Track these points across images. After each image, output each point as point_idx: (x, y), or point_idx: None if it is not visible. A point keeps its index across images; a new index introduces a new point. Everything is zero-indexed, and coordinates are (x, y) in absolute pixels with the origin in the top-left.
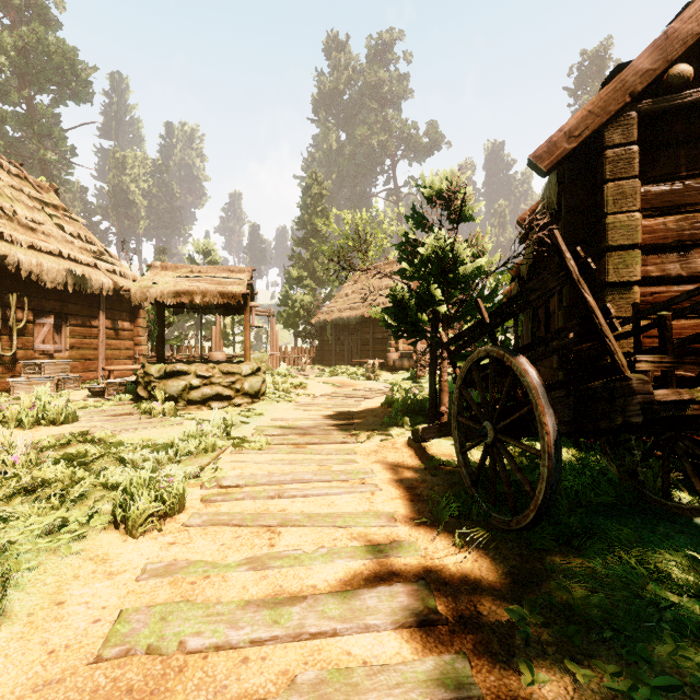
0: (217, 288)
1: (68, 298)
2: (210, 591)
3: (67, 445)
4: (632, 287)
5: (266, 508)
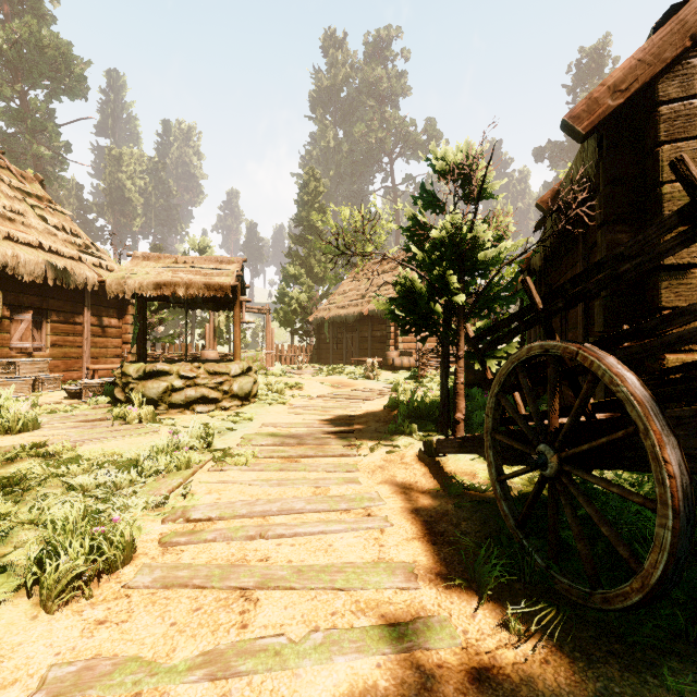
0: (202, 279)
1: (49, 292)
2: None
3: (15, 460)
4: (694, 270)
5: (242, 555)
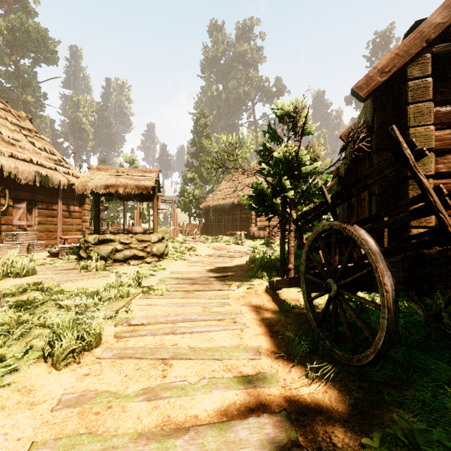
0: (134, 182)
1: (36, 190)
2: (110, 421)
3: (24, 292)
4: (428, 179)
5: (162, 342)
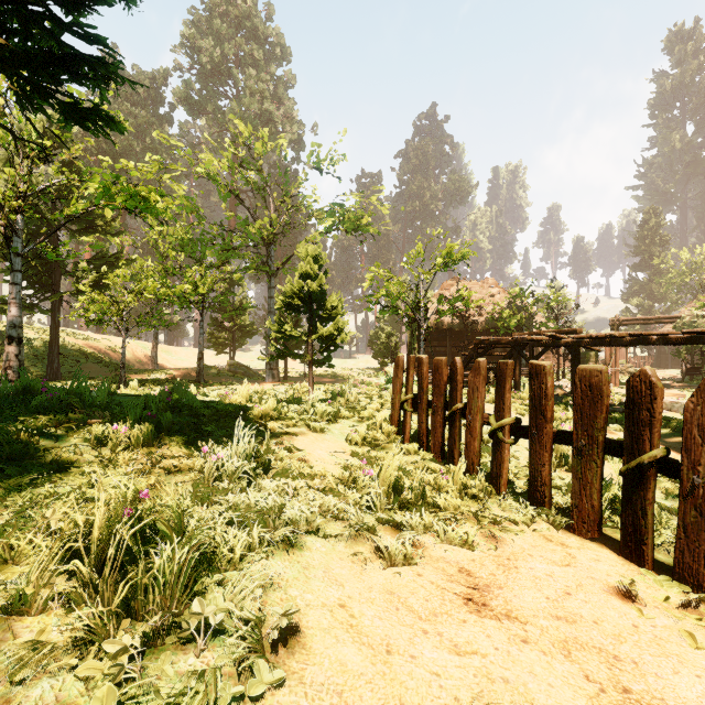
0: None
1: None
2: None
3: None
4: None
5: None
